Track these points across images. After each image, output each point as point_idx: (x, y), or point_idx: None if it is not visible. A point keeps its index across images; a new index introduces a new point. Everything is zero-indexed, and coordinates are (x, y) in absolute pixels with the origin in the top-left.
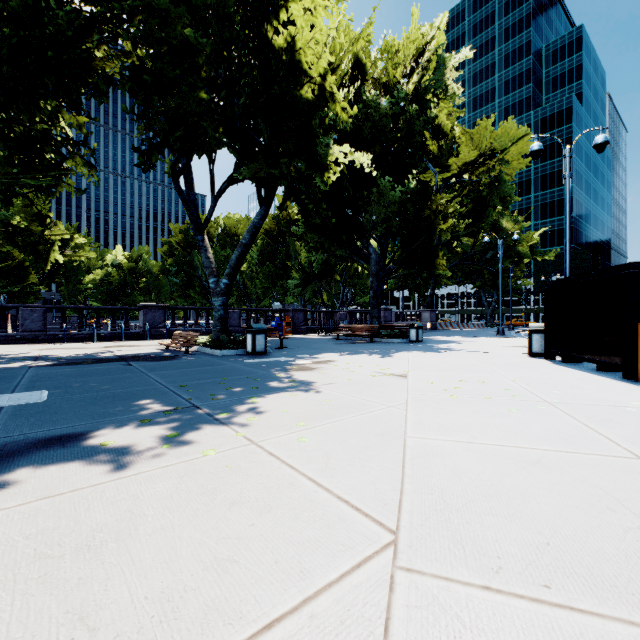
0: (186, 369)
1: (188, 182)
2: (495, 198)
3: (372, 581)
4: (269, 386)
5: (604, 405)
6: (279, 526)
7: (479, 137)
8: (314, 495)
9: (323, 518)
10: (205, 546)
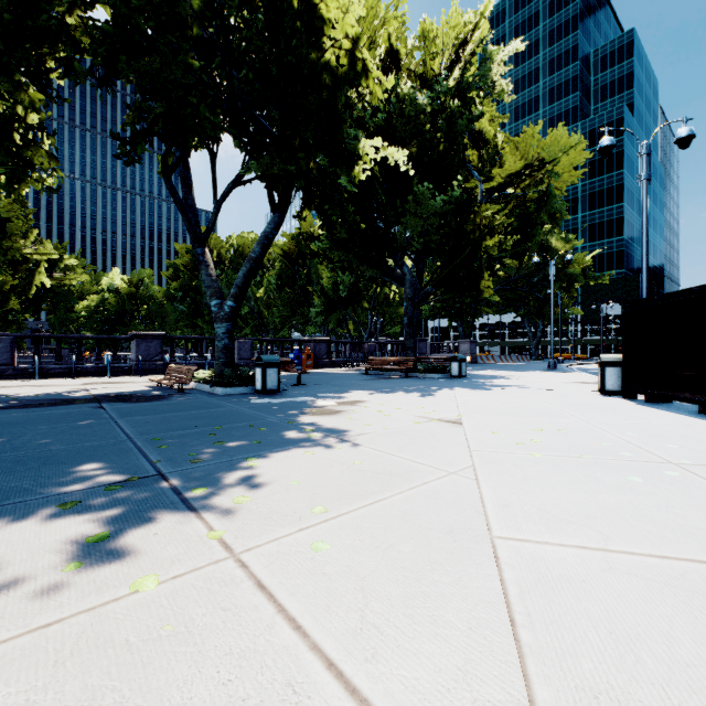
0: (171, 413)
1: (185, 183)
2: (543, 214)
3: None
4: (277, 439)
5: None
6: None
7: (526, 145)
8: None
9: None
10: None
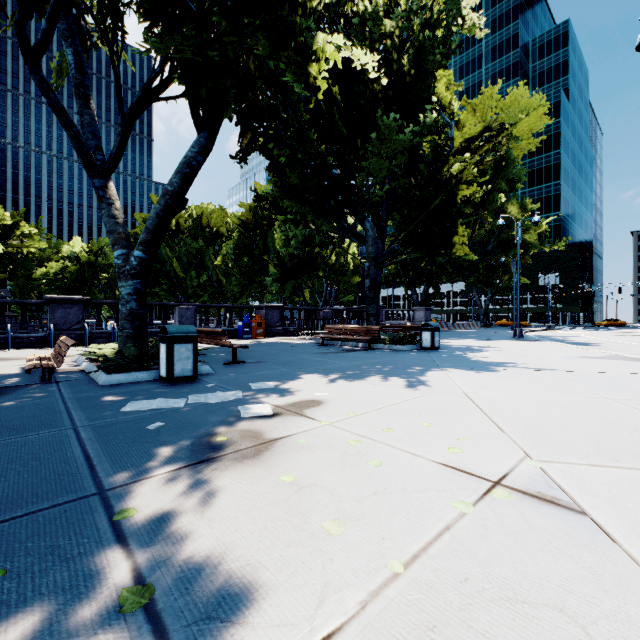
0: None
1: (80, 92)
2: (501, 180)
3: None
4: None
5: None
6: None
7: (483, 109)
8: None
9: None
10: None
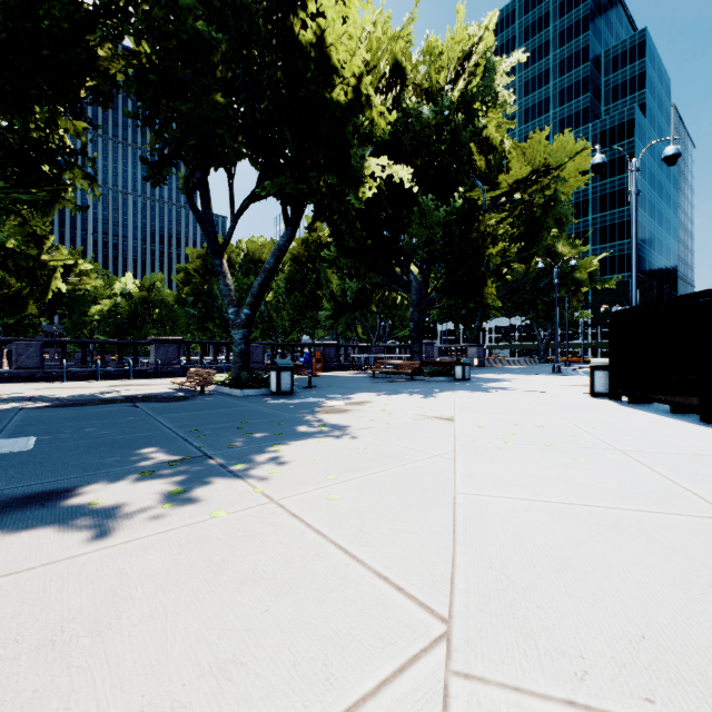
0: (200, 411)
1: (204, 199)
2: (550, 219)
3: (420, 693)
4: (295, 431)
5: (685, 453)
6: (300, 613)
7: (532, 151)
8: (345, 569)
9: (356, 601)
10: (204, 642)
